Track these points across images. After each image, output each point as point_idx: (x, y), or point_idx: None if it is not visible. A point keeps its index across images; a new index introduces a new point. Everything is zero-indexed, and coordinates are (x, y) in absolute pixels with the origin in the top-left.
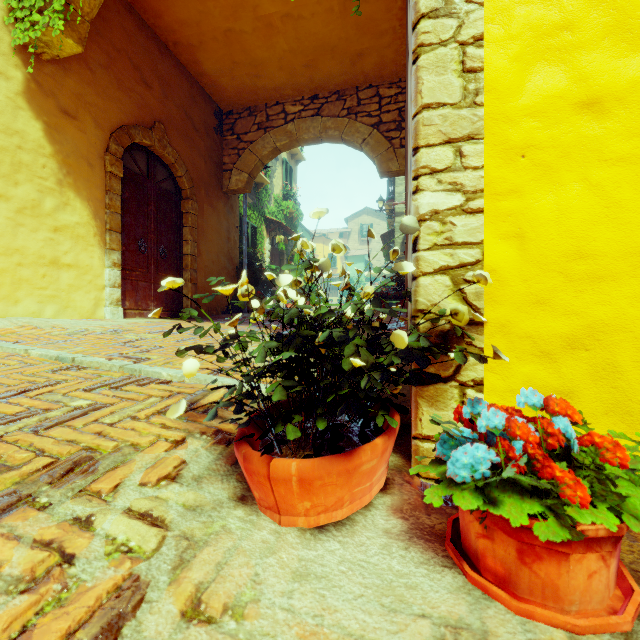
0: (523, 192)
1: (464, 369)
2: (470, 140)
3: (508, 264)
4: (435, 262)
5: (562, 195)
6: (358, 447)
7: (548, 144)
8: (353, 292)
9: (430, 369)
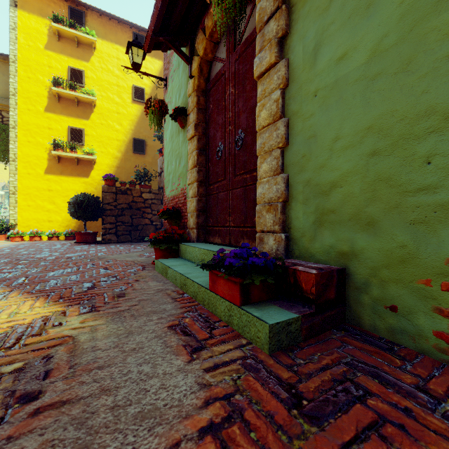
0: (22, 213)
1: (16, 229)
2: (16, 207)
3: (20, 219)
4: (12, 218)
5: (26, 213)
6: (0, 235)
7: (25, 209)
8: (2, 221)
9: (11, 229)
